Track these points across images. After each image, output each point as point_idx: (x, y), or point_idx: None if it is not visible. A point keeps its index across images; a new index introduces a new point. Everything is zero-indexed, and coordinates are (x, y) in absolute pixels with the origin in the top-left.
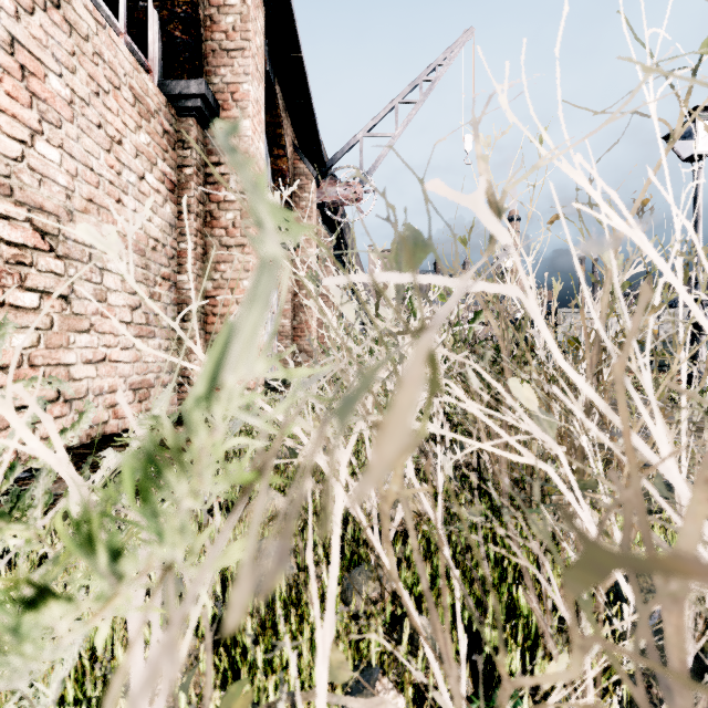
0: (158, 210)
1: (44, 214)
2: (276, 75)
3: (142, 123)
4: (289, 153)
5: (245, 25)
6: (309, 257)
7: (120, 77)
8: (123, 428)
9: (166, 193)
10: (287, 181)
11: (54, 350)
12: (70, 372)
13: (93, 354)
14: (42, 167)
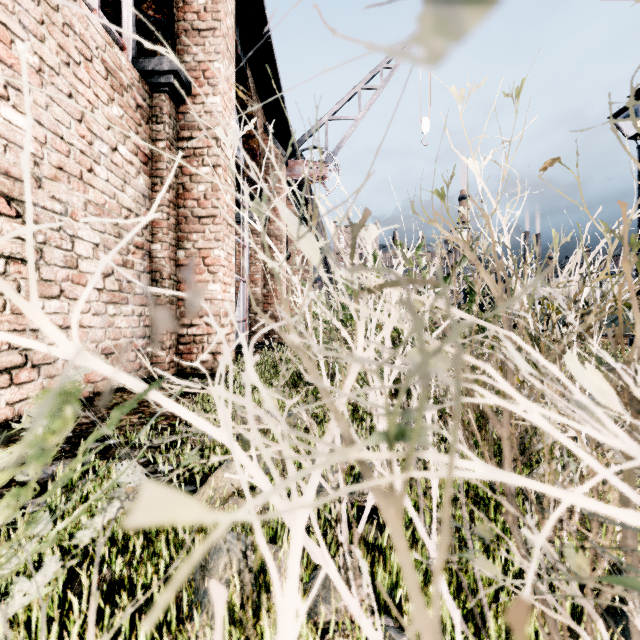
0: (131, 181)
1: (10, 179)
2: (247, 60)
3: (114, 96)
4: (259, 133)
5: (215, 6)
6: (278, 230)
7: (91, 50)
8: (95, 392)
9: (139, 165)
10: (257, 160)
11: (21, 315)
12: (38, 337)
13: (63, 320)
14: (8, 133)
